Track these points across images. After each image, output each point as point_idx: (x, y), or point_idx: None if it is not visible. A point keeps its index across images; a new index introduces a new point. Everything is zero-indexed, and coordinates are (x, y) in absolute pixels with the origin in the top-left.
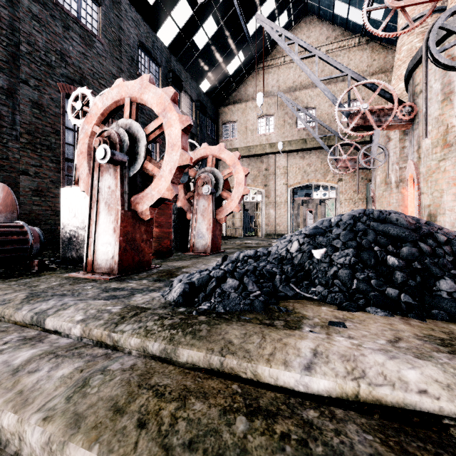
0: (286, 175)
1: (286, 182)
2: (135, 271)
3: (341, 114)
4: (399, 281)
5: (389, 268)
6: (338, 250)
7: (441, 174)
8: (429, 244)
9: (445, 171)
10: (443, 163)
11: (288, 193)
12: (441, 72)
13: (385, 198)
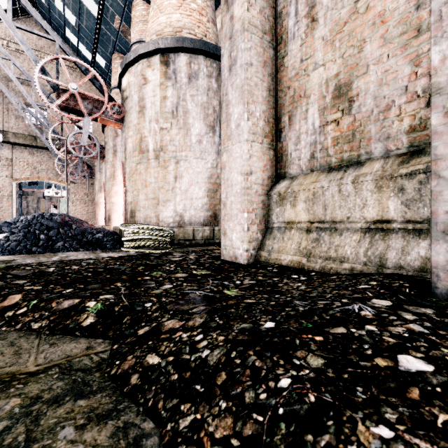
0: (10, 168)
1: (11, 174)
2: None
3: (73, 126)
4: (41, 244)
5: (39, 240)
6: (15, 234)
7: (113, 193)
8: (66, 229)
9: (114, 192)
10: (113, 188)
11: (14, 187)
12: (113, 137)
13: (101, 202)
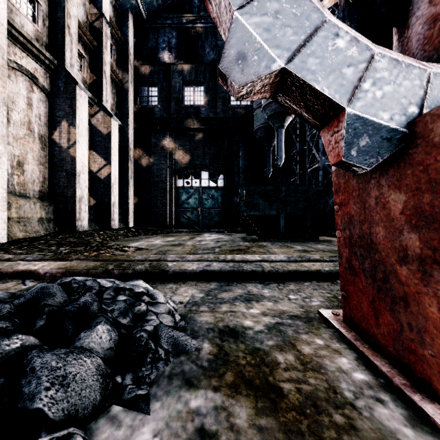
0: None
1: None
2: (383, 356)
3: None
4: None
5: None
6: None
7: None
8: None
9: None
10: None
11: None
12: None
13: None
